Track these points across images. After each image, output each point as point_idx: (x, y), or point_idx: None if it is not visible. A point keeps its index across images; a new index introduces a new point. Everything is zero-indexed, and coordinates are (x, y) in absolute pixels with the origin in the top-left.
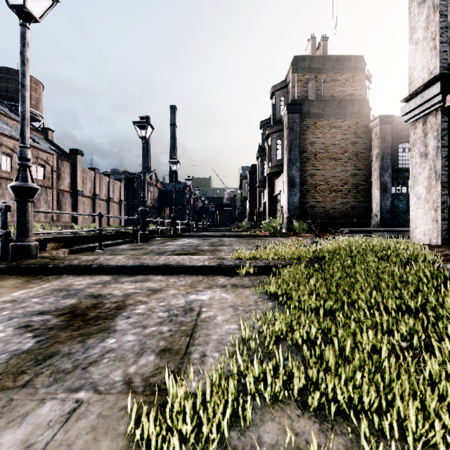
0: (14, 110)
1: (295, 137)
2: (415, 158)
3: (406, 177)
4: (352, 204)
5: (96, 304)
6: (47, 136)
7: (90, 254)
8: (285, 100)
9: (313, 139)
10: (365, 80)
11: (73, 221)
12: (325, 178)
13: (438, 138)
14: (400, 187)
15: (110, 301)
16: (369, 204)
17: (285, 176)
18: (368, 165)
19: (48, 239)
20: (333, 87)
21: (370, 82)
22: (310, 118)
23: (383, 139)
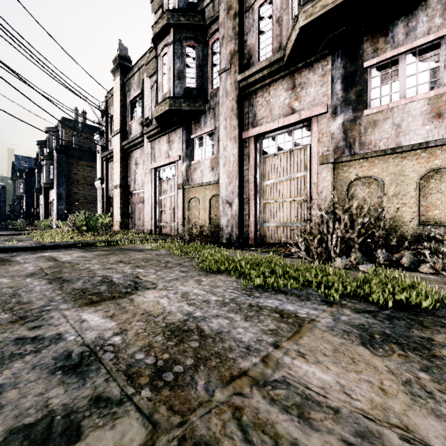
0: None
1: (63, 169)
2: (98, 201)
3: None
4: None
5: None
6: None
7: None
8: (57, 140)
9: (76, 171)
10: None
11: None
12: (85, 195)
13: (101, 196)
14: None
15: None
16: None
17: (55, 192)
18: None
19: None
20: (90, 143)
21: None
22: (74, 158)
23: None
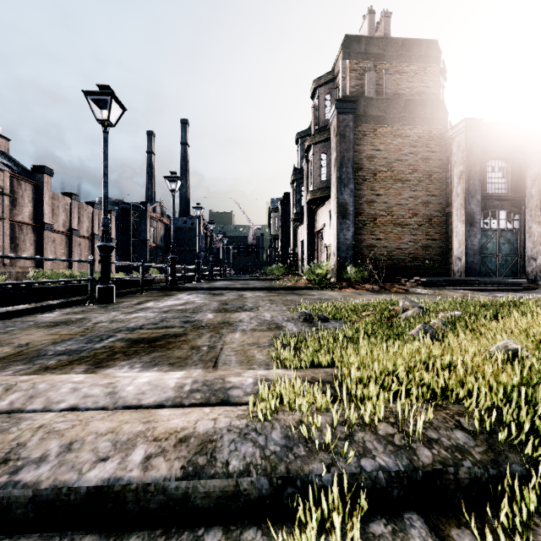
0: None
1: (348, 147)
2: None
3: (496, 206)
4: (424, 243)
5: None
6: None
7: None
8: (331, 98)
9: (372, 152)
10: (440, 74)
11: (37, 266)
12: (388, 206)
13: None
14: (488, 220)
15: None
16: (446, 244)
17: (333, 202)
18: (445, 190)
19: None
20: (398, 81)
21: (444, 79)
22: (367, 122)
23: (469, 152)
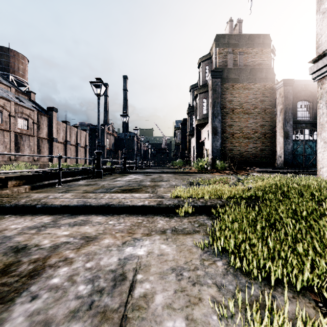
0: (5, 78)
1: (217, 96)
2: (322, 109)
3: (303, 127)
4: (261, 148)
5: (10, 264)
6: (30, 97)
7: (48, 190)
8: (209, 68)
9: (231, 98)
10: (271, 53)
11: (50, 161)
12: (240, 128)
13: None
14: (298, 135)
15: (29, 260)
16: (274, 148)
17: (209, 126)
18: (273, 118)
19: (9, 177)
20: (246, 58)
21: (274, 55)
22: (229, 82)
23: (286, 98)
